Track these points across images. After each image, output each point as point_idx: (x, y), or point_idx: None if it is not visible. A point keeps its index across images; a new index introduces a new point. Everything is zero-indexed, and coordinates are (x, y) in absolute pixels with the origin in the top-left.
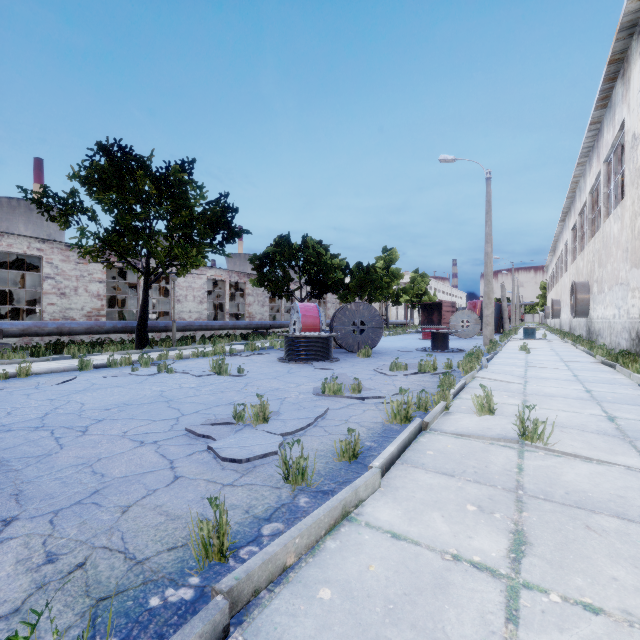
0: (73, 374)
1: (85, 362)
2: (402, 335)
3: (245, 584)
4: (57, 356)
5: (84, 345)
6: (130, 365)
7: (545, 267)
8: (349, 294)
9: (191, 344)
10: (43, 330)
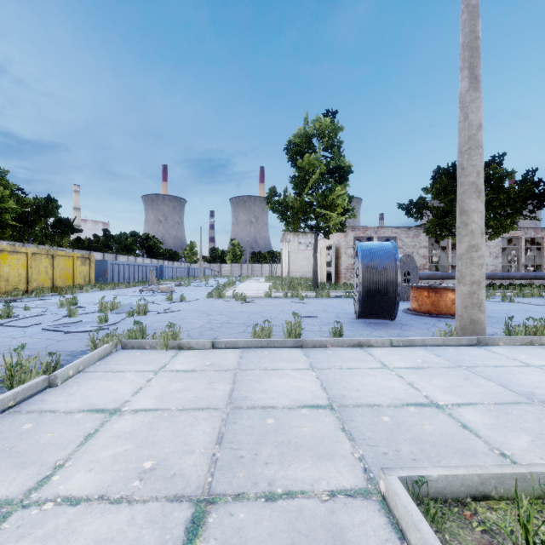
0: None
1: None
2: None
3: None
4: None
5: None
6: None
7: None
8: None
9: (496, 289)
10: None
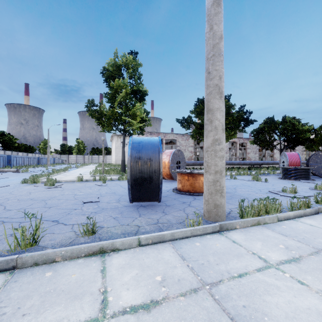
0: None
1: None
2: None
3: (319, 209)
4: None
5: None
6: None
7: None
8: (314, 145)
9: (226, 171)
10: None
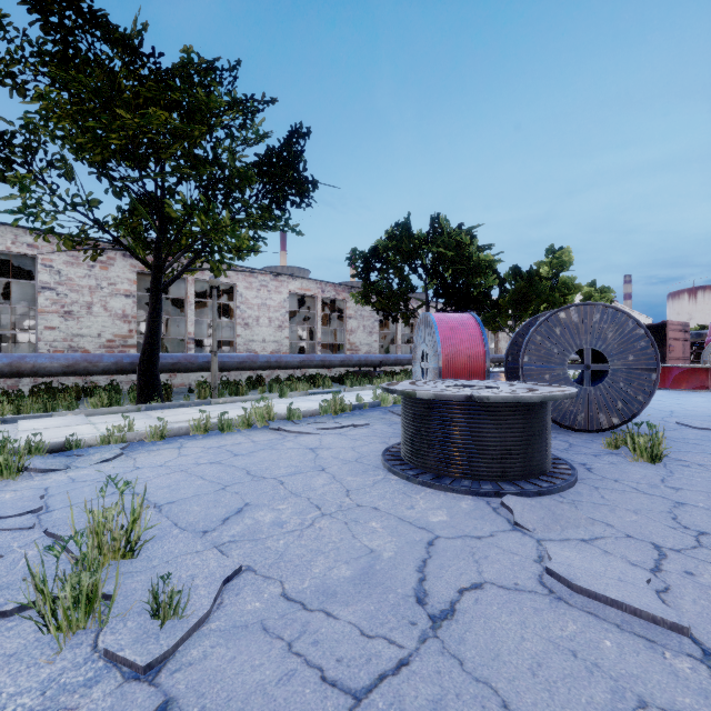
0: None
1: None
2: None
3: None
4: None
5: (65, 393)
6: None
7: None
8: (498, 315)
9: (247, 392)
10: None
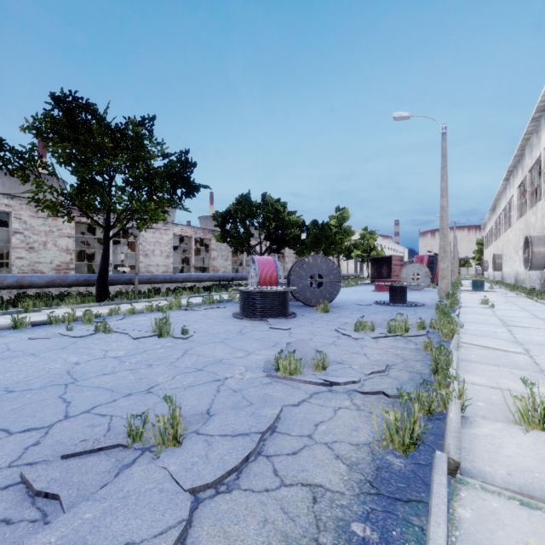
0: (1, 334)
1: (20, 320)
2: (354, 287)
3: None
4: (8, 310)
5: (46, 298)
6: (74, 322)
7: (482, 225)
8: (305, 249)
9: (154, 296)
10: (1, 283)
